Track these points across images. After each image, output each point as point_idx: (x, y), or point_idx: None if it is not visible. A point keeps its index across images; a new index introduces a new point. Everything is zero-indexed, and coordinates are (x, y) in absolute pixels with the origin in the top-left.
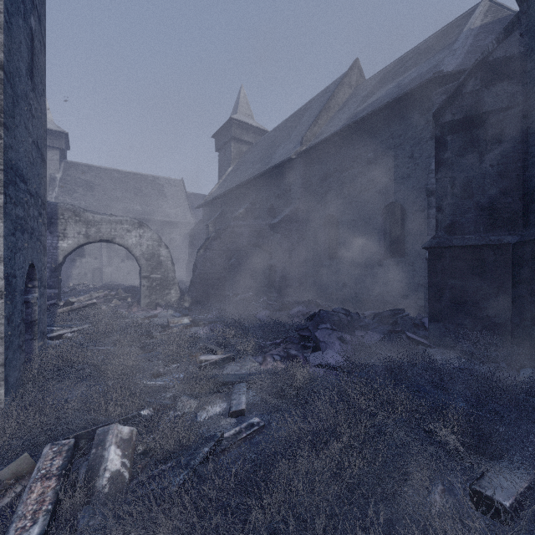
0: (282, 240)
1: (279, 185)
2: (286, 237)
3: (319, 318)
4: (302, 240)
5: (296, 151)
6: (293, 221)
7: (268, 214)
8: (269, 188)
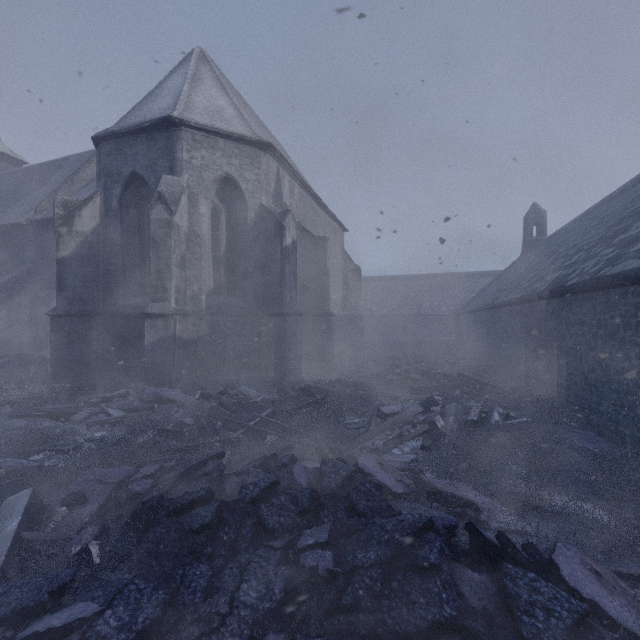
0: (8, 299)
1: (12, 244)
2: (14, 297)
3: (7, 361)
4: (36, 300)
5: (28, 218)
6: (24, 282)
7: (1, 270)
8: (1, 244)
